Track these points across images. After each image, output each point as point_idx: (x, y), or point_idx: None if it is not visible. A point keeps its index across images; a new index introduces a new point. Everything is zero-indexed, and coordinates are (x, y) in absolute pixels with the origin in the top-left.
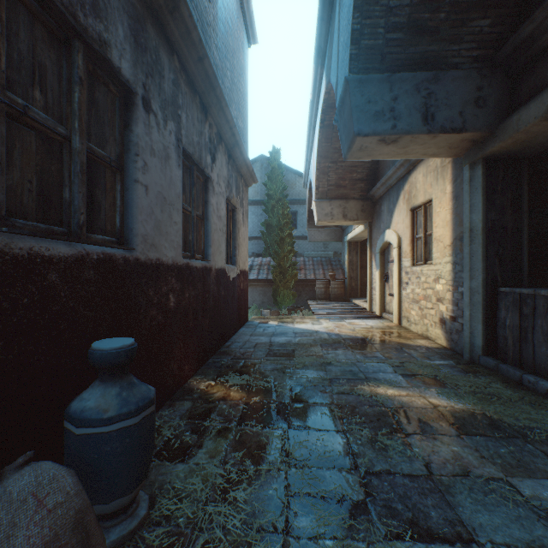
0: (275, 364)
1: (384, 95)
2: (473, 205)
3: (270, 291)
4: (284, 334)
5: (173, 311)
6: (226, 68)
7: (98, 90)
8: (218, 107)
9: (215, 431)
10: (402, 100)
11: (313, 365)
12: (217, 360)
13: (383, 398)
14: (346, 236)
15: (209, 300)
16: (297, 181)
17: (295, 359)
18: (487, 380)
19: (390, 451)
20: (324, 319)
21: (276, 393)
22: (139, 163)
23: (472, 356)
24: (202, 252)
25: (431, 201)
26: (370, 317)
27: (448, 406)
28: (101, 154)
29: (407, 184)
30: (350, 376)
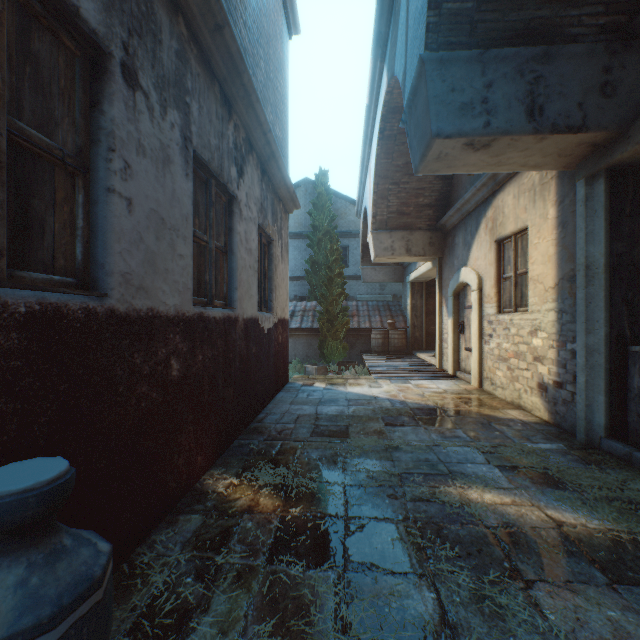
0: (323, 449)
1: (473, 80)
2: (591, 234)
3: (315, 342)
4: (334, 401)
5: (177, 382)
6: (259, 57)
7: (39, 38)
8: (247, 102)
9: (232, 574)
10: (499, 87)
11: (375, 450)
12: (245, 441)
13: (479, 510)
14: (408, 276)
15: (234, 361)
16: (348, 210)
17: (350, 440)
18: (620, 477)
19: (510, 620)
20: (384, 380)
21: (324, 500)
22: (116, 162)
23: (589, 438)
24: (225, 296)
25: (524, 230)
26: (441, 376)
27: (577, 524)
28: (43, 142)
29: (490, 209)
30: (427, 469)
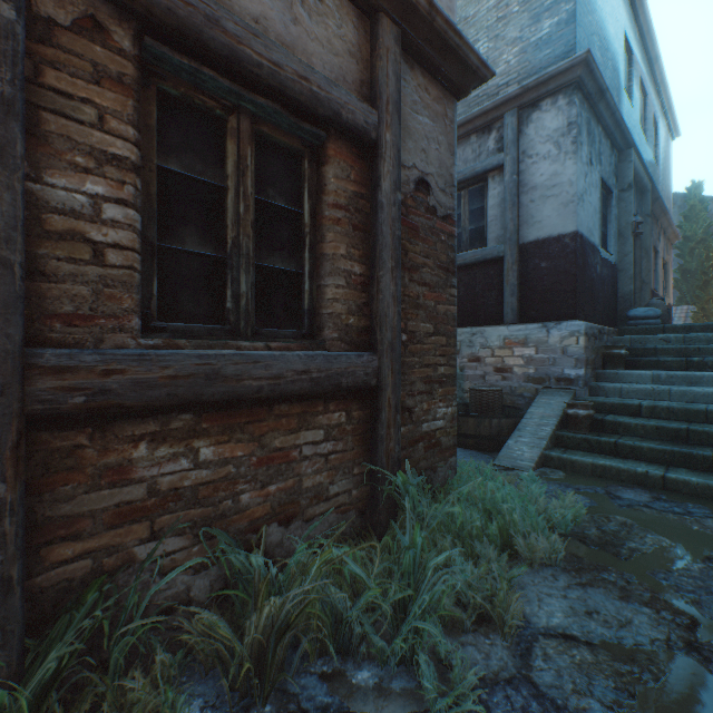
0: None
1: None
2: None
3: None
4: None
5: None
6: (661, 186)
7: None
8: (662, 216)
9: None
10: None
11: None
12: None
13: None
14: None
15: None
16: None
17: None
18: None
19: None
20: None
21: None
22: None
23: None
24: (653, 287)
25: None
26: None
27: None
28: None
29: None
30: None
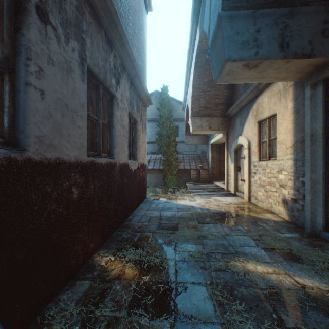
0: (163, 237)
1: (249, 28)
2: (314, 116)
3: (161, 176)
4: (170, 209)
5: (76, 201)
6: (129, 20)
7: None
8: (121, 42)
9: (104, 323)
10: (264, 32)
11: (193, 238)
12: (120, 233)
13: (255, 277)
14: (210, 141)
15: (113, 187)
16: (178, 107)
17: (179, 232)
18: None
19: None
20: (197, 197)
21: (163, 270)
22: (32, 67)
23: (313, 231)
24: (108, 151)
25: (274, 115)
26: (227, 195)
27: (314, 286)
28: None
29: (255, 105)
30: (223, 250)
